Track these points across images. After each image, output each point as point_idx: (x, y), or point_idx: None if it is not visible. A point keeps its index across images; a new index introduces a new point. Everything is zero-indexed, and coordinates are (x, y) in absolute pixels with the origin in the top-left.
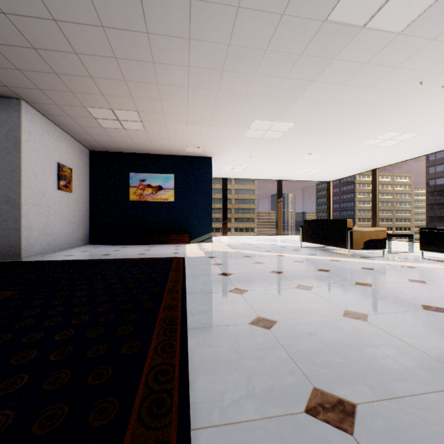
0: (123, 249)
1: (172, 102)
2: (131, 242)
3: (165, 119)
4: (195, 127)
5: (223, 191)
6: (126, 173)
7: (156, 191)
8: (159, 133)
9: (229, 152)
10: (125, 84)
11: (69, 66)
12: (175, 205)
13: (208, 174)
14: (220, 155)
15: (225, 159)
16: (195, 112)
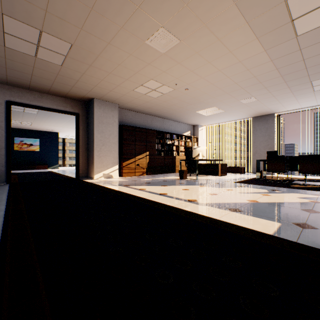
0: (18, 171)
1: (48, 123)
2: (17, 169)
3: (42, 124)
4: (54, 127)
5: (63, 145)
6: (12, 137)
7: (29, 146)
8: (37, 126)
9: (67, 132)
10: (33, 120)
11: (17, 116)
12: (40, 152)
13: (57, 139)
14: (63, 132)
15: (65, 133)
16: (56, 125)
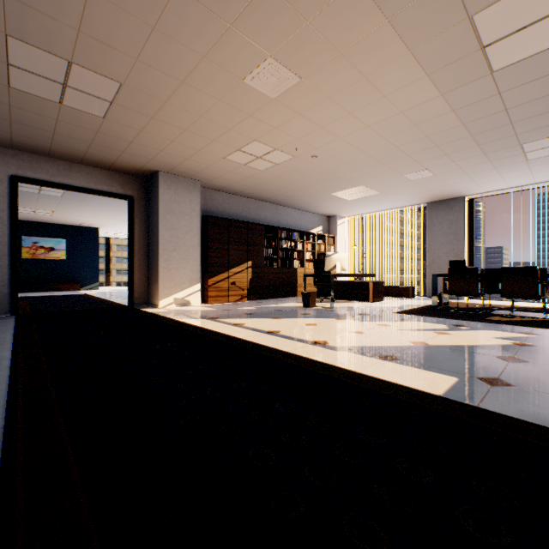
0: (29, 294)
1: (81, 212)
2: (28, 290)
3: (71, 215)
4: (91, 218)
5: (107, 249)
6: (19, 236)
7: (49, 251)
8: (62, 217)
9: (114, 227)
10: (56, 207)
11: (28, 201)
12: (67, 262)
13: (96, 240)
14: (106, 228)
15: (110, 229)
16: (94, 215)
